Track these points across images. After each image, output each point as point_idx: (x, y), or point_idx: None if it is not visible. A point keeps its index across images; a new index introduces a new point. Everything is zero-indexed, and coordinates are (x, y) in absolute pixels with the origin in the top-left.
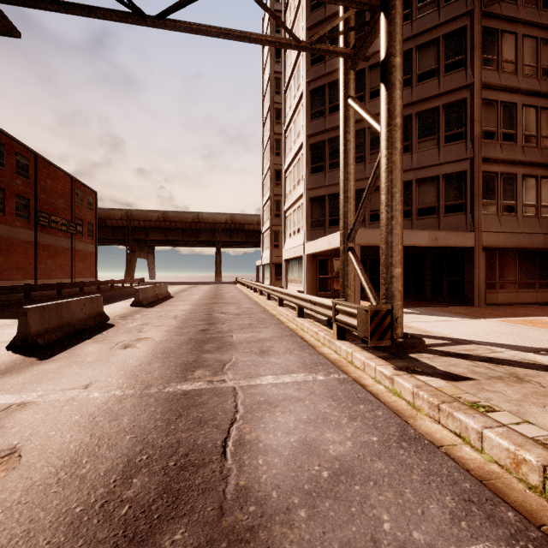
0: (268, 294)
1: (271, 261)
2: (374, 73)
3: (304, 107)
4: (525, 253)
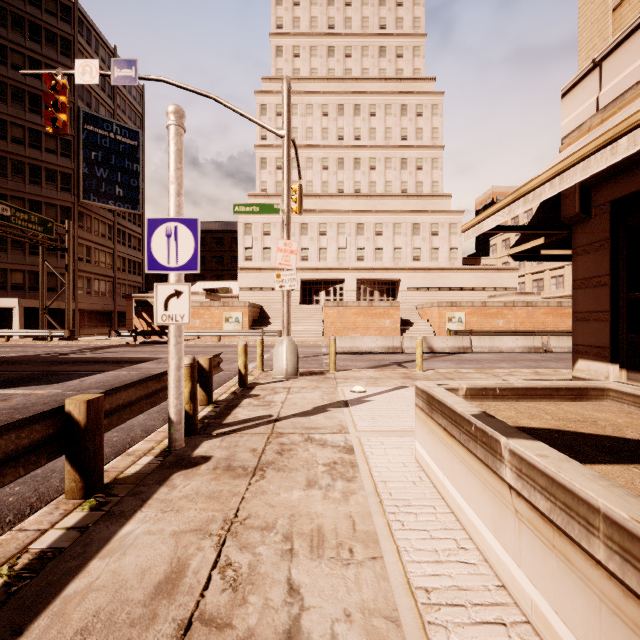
0: None
1: None
2: (15, 201)
3: None
4: (95, 312)
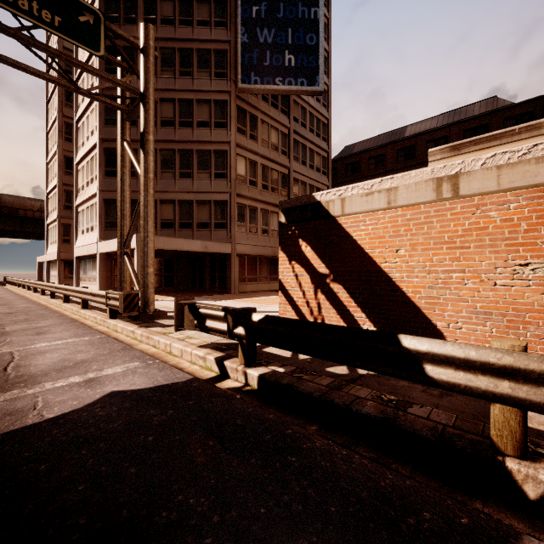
0: (52, 292)
1: (60, 258)
2: (165, 106)
3: (98, 110)
4: (262, 258)
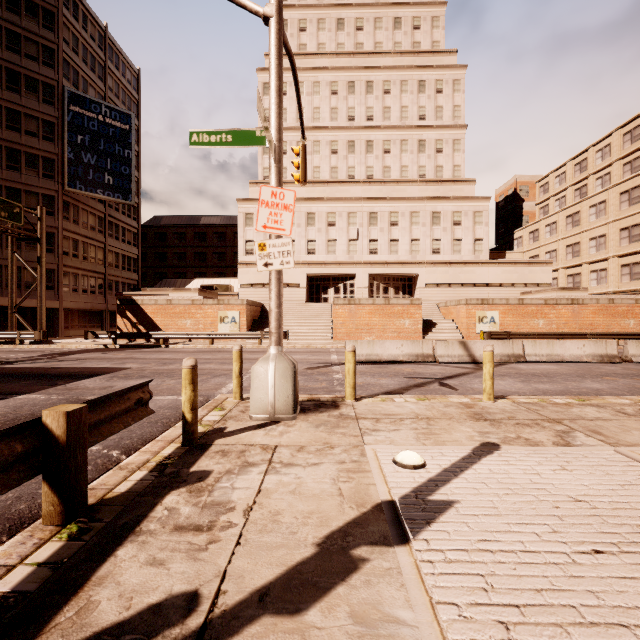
0: None
1: None
2: None
3: None
4: (83, 311)
